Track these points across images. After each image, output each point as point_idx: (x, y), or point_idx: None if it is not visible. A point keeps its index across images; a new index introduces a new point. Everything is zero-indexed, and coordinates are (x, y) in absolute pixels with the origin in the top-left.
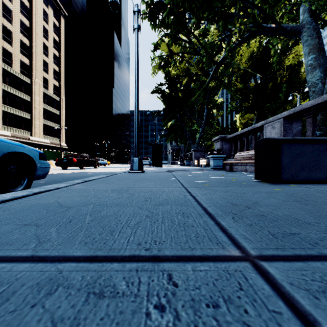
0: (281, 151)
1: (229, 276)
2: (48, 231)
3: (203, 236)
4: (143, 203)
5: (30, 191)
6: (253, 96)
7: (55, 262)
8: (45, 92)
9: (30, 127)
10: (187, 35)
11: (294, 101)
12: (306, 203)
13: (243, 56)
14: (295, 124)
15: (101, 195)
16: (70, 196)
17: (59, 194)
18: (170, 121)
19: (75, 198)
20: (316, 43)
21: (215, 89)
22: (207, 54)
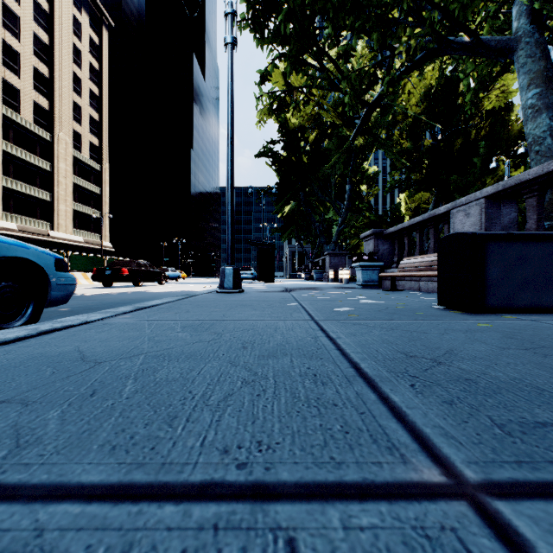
0: (486, 255)
1: (430, 547)
2: (42, 416)
3: (357, 429)
4: (239, 352)
5: (33, 328)
6: (430, 163)
7: (35, 503)
8: (76, 156)
9: (51, 215)
10: (317, 57)
11: (499, 170)
12: (544, 353)
13: (412, 94)
14: (505, 208)
15: (162, 337)
16: (105, 338)
17: (85, 334)
18: (289, 205)
19: (113, 342)
20: (541, 68)
21: (365, 150)
22: (352, 89)
